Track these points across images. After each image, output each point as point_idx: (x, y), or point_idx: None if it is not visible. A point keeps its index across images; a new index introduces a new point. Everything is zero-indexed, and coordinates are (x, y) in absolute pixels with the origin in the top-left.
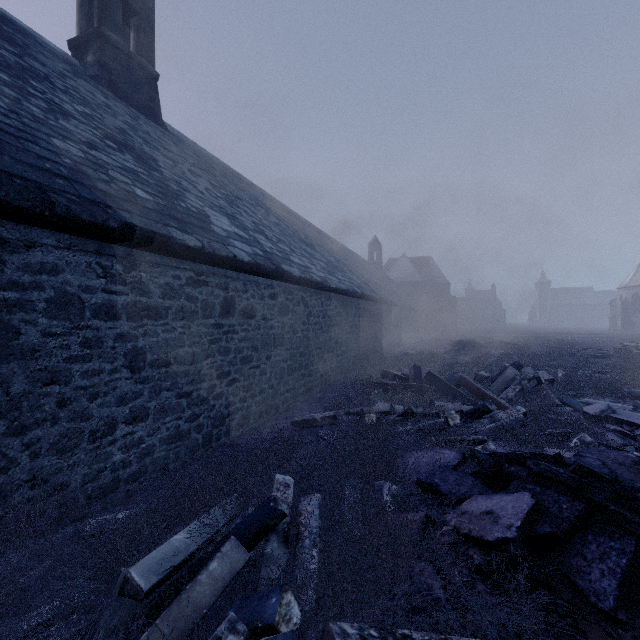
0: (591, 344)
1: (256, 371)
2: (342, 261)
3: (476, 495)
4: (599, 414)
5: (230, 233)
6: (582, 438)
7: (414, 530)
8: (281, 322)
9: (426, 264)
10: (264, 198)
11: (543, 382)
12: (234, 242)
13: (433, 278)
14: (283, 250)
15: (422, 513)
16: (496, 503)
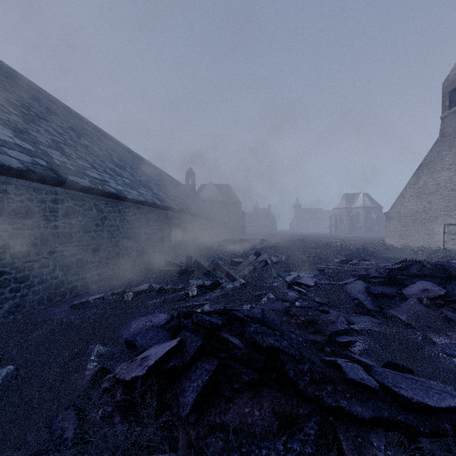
0: (316, 241)
1: (34, 264)
2: (154, 181)
3: (154, 345)
4: (292, 281)
5: (7, 143)
6: (268, 296)
7: (85, 382)
8: (68, 223)
9: (226, 189)
10: (87, 126)
11: (269, 263)
12: (7, 150)
13: (230, 199)
14: (80, 165)
15: (98, 367)
16: (158, 349)
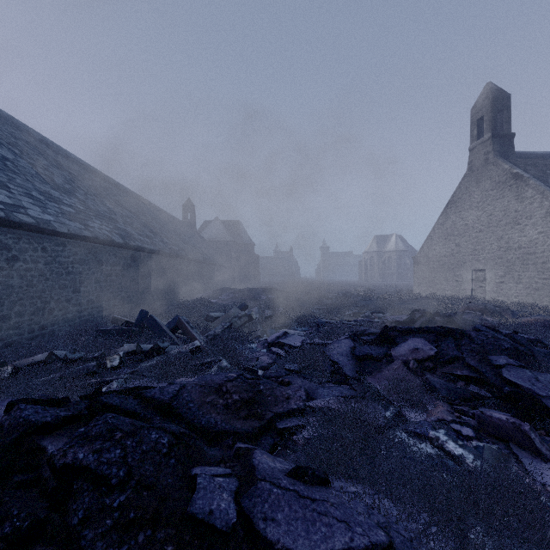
0: (338, 290)
1: None
2: (123, 213)
3: None
4: (274, 341)
5: None
6: (220, 364)
7: None
8: None
9: (236, 227)
10: (25, 135)
11: (254, 318)
12: None
13: (241, 239)
14: None
15: None
16: None
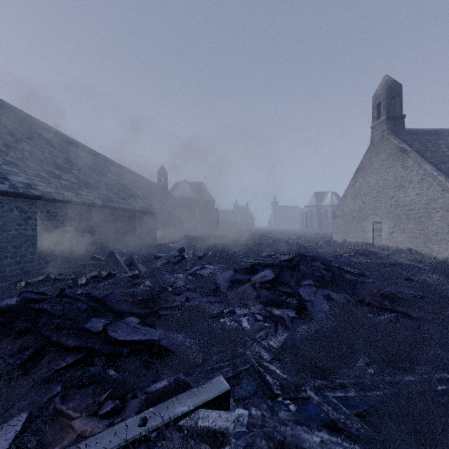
0: (277, 237)
1: None
2: (107, 181)
3: None
4: (193, 272)
5: None
6: (145, 283)
7: None
8: None
9: (200, 187)
10: (38, 128)
11: (186, 257)
12: None
13: (204, 196)
14: (5, 171)
15: None
16: None
